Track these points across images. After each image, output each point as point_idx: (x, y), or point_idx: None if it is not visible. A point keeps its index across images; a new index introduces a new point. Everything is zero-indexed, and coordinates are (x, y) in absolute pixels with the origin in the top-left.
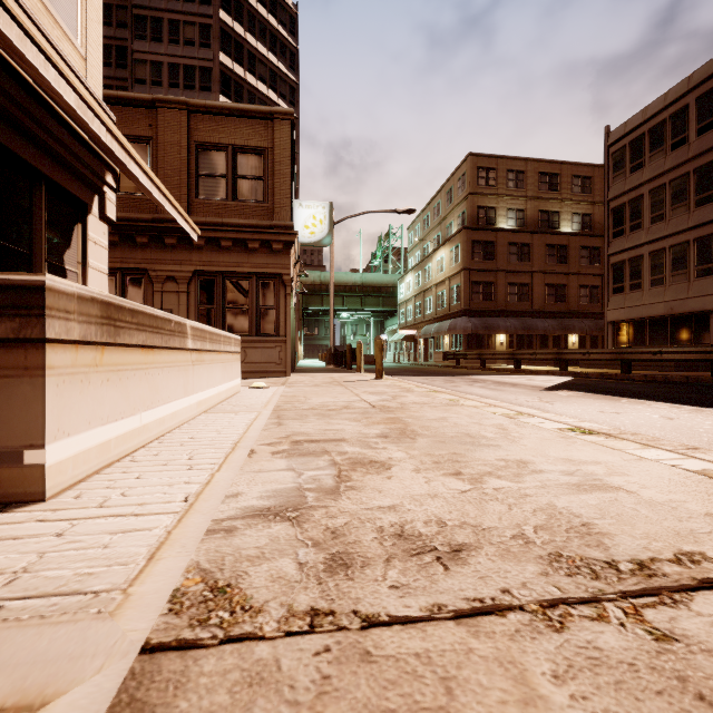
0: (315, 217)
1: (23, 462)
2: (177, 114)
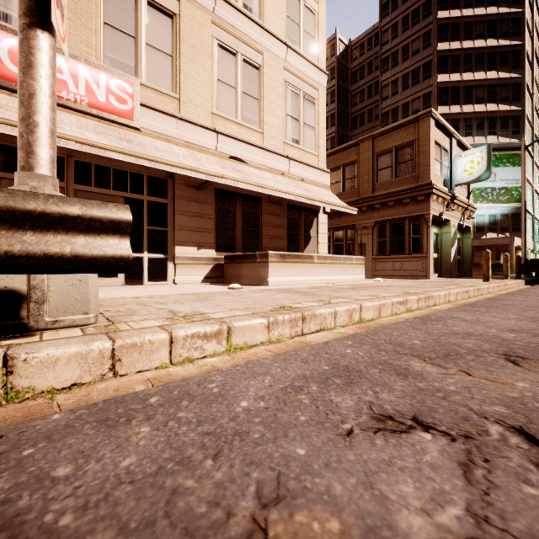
0: (473, 161)
1: (267, 280)
2: (367, 143)
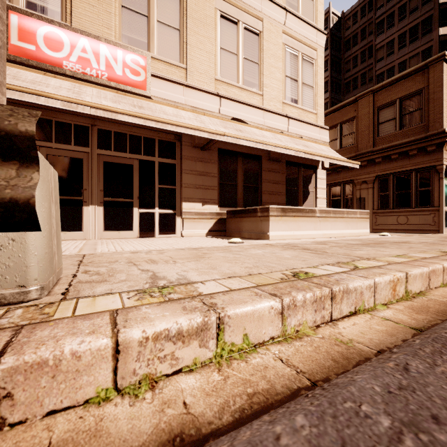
0: None
1: (268, 234)
2: (367, 98)
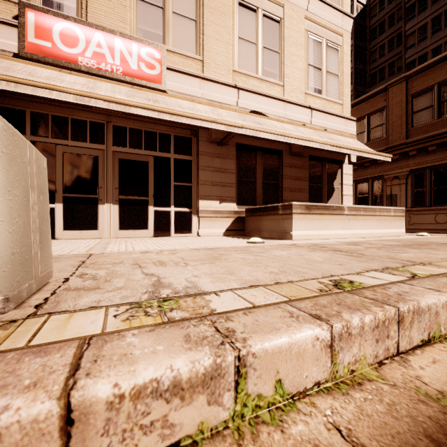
0: None
1: (290, 233)
2: (399, 85)
